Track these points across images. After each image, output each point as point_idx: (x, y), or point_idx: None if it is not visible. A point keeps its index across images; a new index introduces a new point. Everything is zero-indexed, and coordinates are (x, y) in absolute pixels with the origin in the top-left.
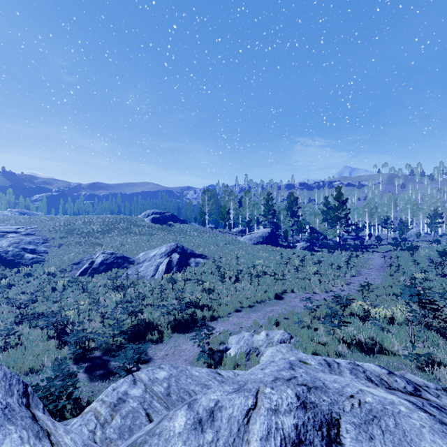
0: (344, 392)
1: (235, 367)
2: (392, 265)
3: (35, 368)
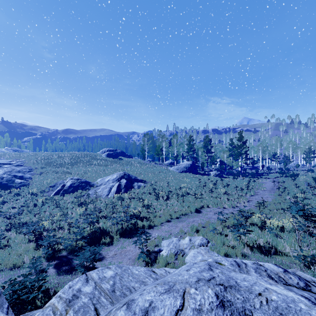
0: (253, 290)
1: (166, 265)
2: (280, 188)
3: (18, 264)
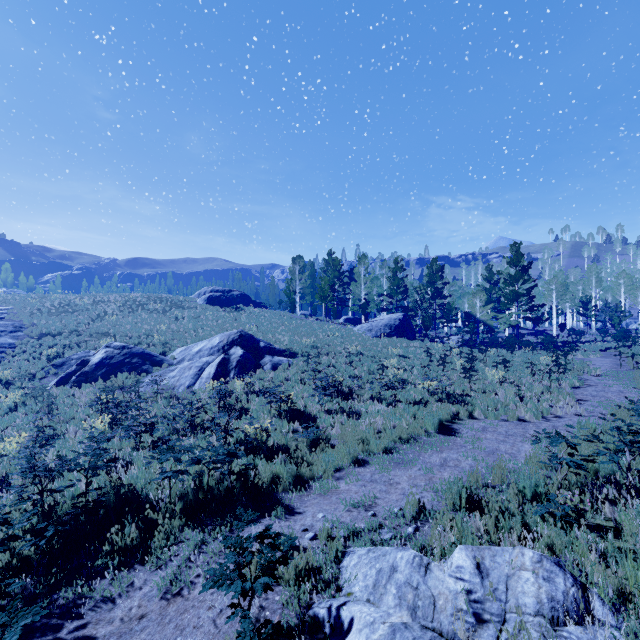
0: None
1: None
2: None
3: None
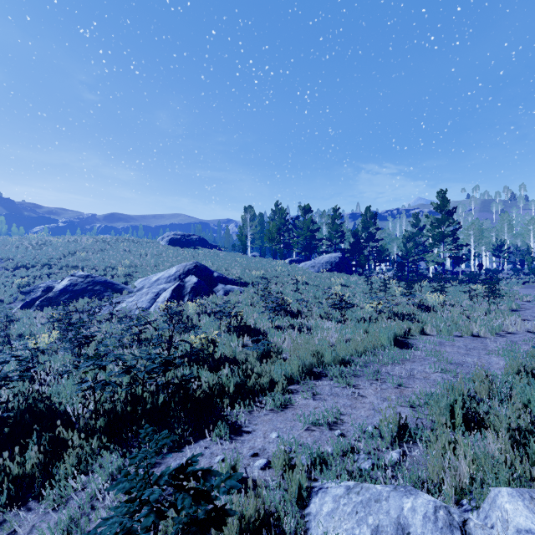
0: None
1: None
2: None
3: None
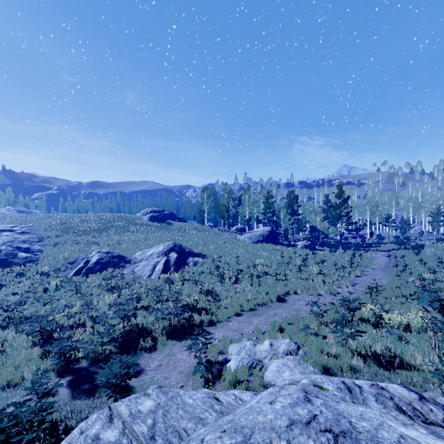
0: (380, 438)
1: (235, 384)
2: (399, 265)
3: (14, 381)
